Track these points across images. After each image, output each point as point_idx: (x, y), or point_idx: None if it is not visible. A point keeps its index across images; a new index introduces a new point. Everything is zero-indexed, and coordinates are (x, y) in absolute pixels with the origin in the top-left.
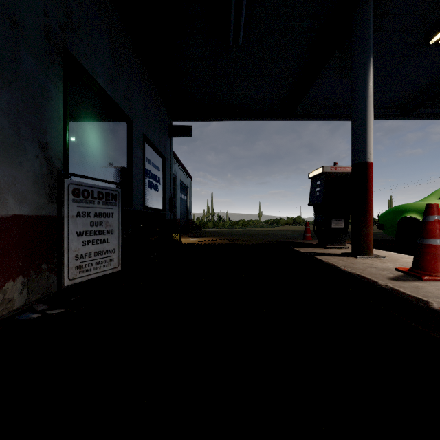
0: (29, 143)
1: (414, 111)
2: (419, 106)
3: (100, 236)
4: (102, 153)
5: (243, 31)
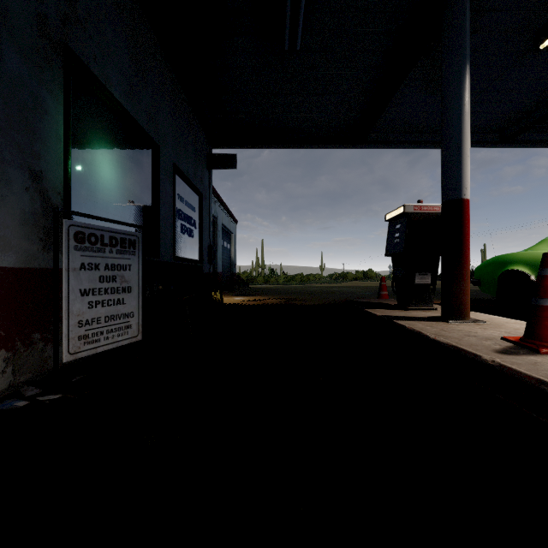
0: (16, 170)
1: (517, 137)
2: (524, 130)
3: (112, 295)
4: (119, 187)
5: (302, 32)
